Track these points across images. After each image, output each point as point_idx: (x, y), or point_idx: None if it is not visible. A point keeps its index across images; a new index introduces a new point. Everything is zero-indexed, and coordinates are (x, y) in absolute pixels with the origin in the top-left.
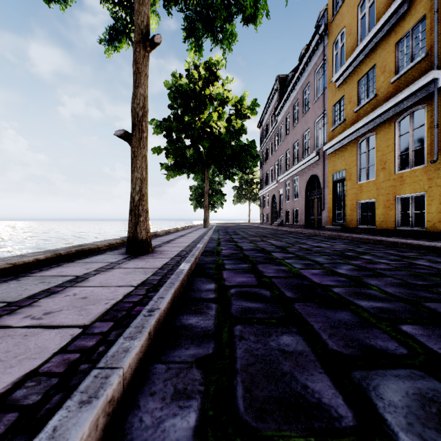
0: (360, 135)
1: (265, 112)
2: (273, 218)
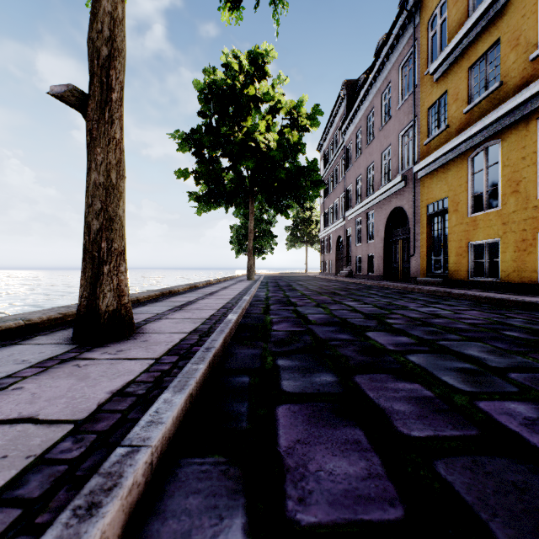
0: (474, 145)
1: (328, 130)
2: (339, 267)
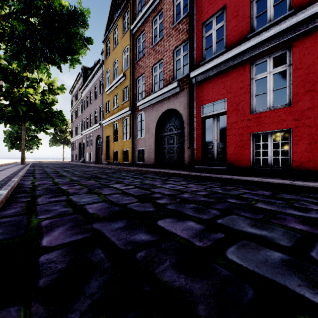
0: (114, 121)
1: (75, 86)
2: (80, 158)
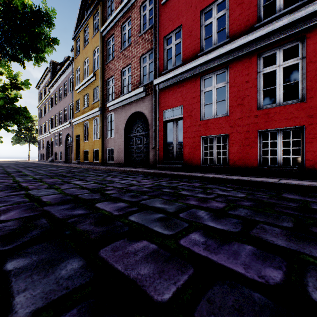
0: (85, 120)
1: (42, 80)
2: (48, 157)
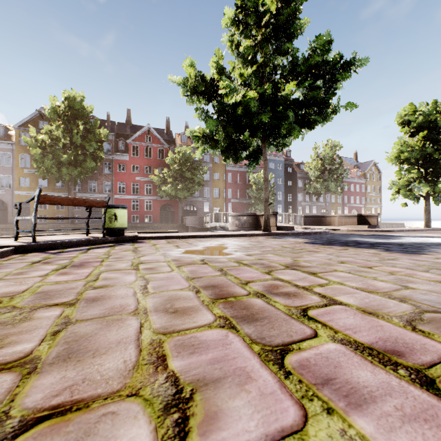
0: None
1: None
2: None
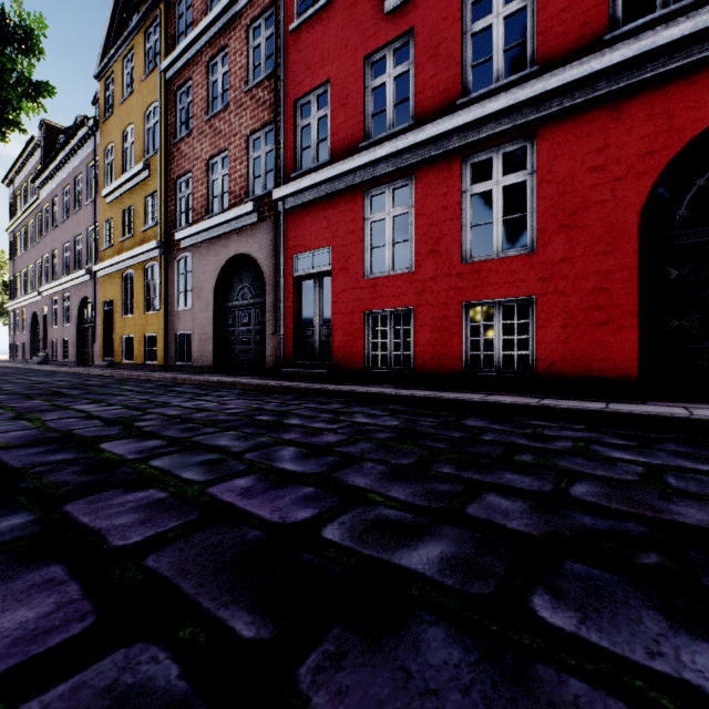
0: (125, 268)
1: (20, 167)
2: (36, 352)
